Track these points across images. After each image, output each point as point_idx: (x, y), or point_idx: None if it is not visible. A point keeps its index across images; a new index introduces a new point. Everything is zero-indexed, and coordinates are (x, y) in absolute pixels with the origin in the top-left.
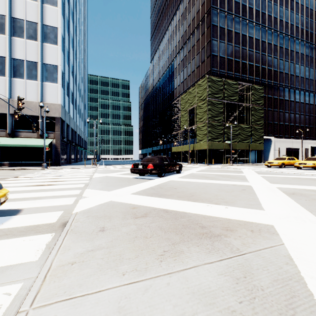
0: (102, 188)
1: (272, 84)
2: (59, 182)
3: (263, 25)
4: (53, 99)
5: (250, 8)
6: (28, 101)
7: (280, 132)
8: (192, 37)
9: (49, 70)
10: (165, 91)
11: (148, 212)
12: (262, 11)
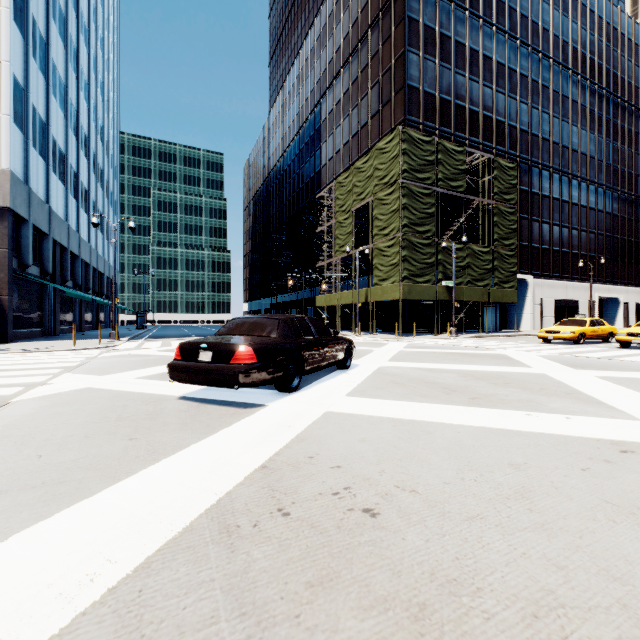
0: None
1: (528, 162)
2: None
3: (512, 35)
4: None
5: None
6: None
7: (544, 266)
8: (362, 48)
9: None
10: (300, 173)
11: None
12: (510, 4)
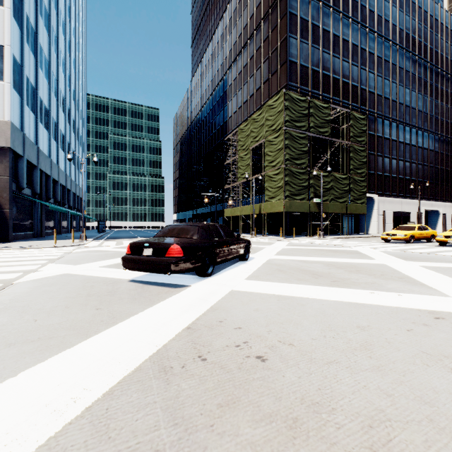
0: None
1: (374, 115)
2: None
3: (363, 25)
4: None
5: None
6: None
7: (386, 188)
8: (257, 34)
9: None
10: (213, 122)
11: None
12: (362, 2)
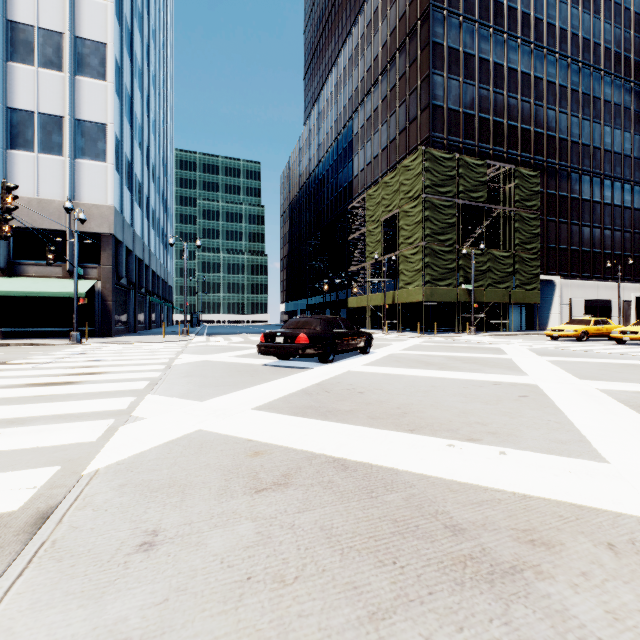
0: (187, 392)
1: (556, 166)
2: (91, 376)
3: (538, 45)
4: (96, 195)
5: (510, 9)
6: (44, 200)
7: (573, 267)
8: (391, 69)
9: (89, 133)
10: (333, 183)
11: (294, 469)
12: (537, 14)
